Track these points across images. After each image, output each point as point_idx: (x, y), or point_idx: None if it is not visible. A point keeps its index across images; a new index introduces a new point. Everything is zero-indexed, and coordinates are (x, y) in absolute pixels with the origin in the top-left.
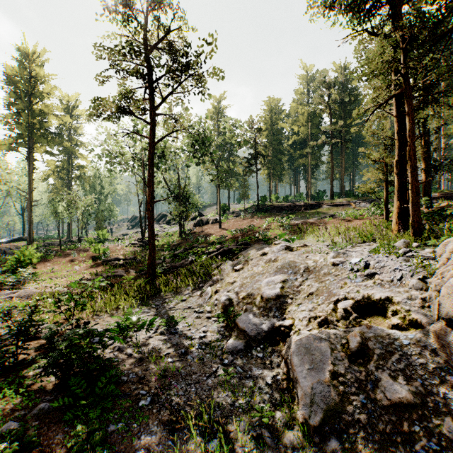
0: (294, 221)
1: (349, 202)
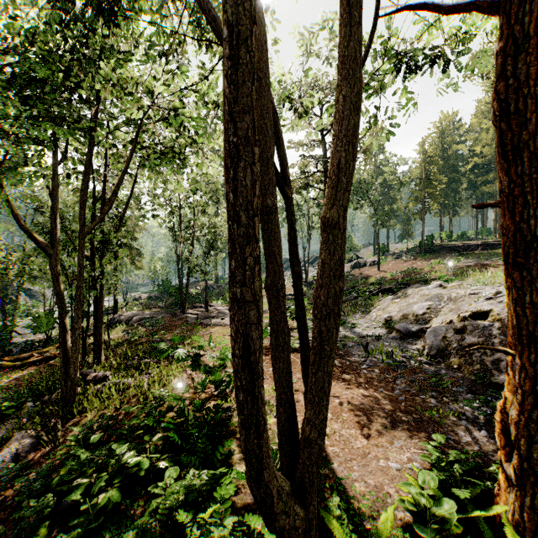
0: (462, 263)
1: None
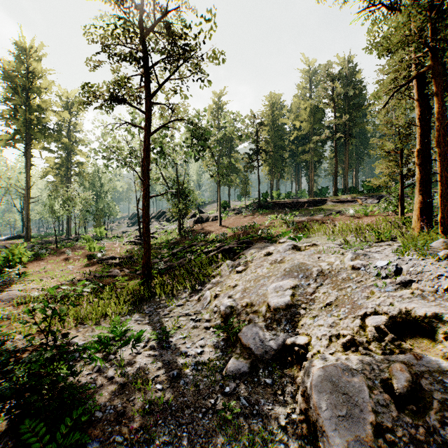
0: (298, 218)
1: (355, 199)
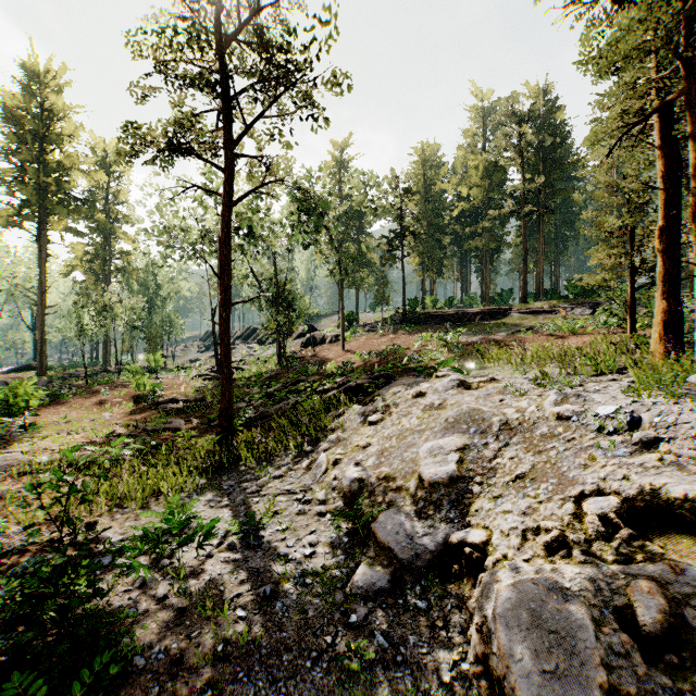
0: (466, 339)
1: (555, 308)
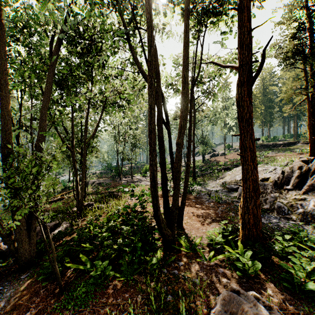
0: (269, 154)
1: None
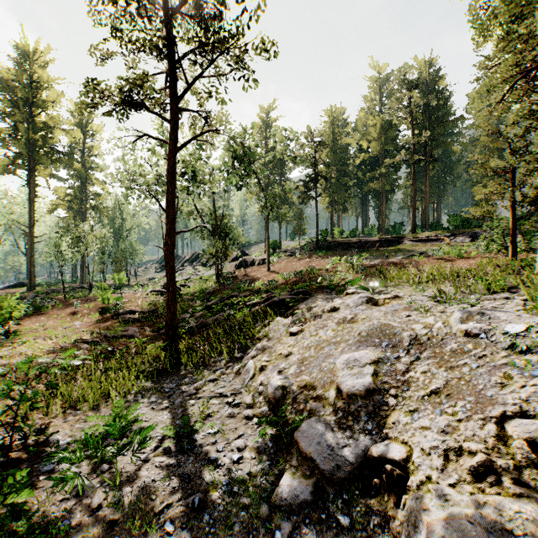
0: (369, 262)
1: (440, 236)
